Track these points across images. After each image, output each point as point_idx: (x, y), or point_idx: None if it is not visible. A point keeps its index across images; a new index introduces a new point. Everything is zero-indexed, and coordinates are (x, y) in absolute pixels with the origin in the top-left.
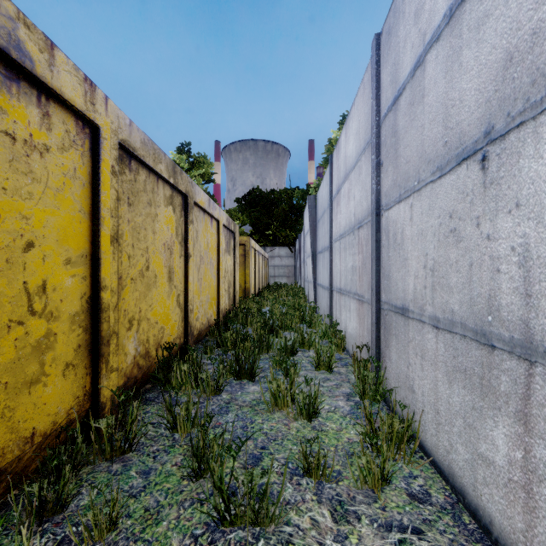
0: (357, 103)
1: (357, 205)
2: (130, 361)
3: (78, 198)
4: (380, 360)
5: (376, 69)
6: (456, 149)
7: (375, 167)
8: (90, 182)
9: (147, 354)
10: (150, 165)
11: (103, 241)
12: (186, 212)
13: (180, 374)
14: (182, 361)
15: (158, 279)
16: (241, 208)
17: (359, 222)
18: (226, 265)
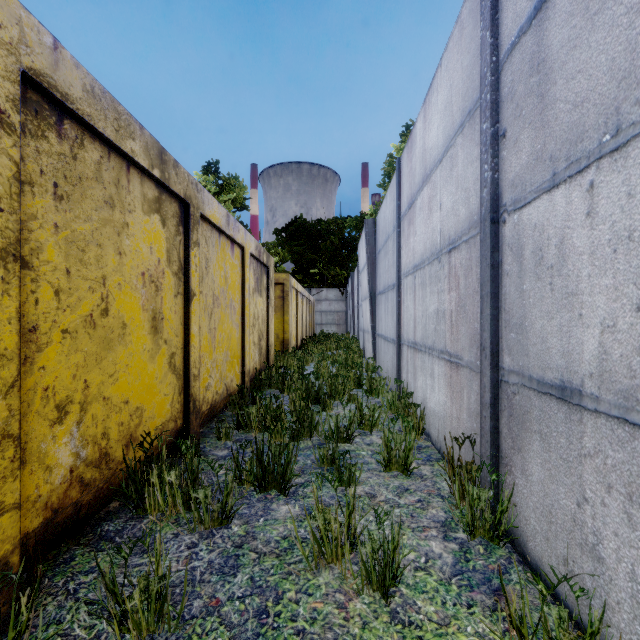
0: (446, 61)
1: (448, 216)
2: (59, 478)
3: None
4: (500, 468)
5: None
6: None
7: (491, 141)
8: None
9: (103, 458)
10: (108, 135)
11: None
12: (186, 227)
13: (164, 487)
14: (168, 466)
15: (129, 330)
16: (280, 241)
17: (451, 241)
18: (256, 310)
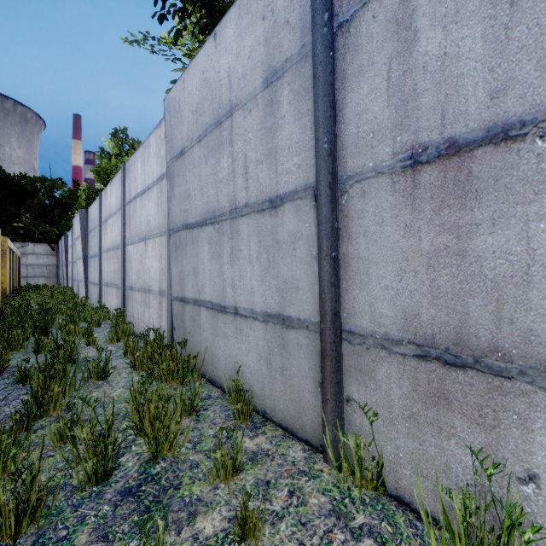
0: (116, 181)
1: (117, 236)
2: None
3: None
4: (126, 313)
5: (124, 179)
6: (142, 236)
7: (123, 224)
8: None
9: None
10: None
11: None
12: None
13: None
14: None
15: None
16: None
17: (117, 246)
18: None
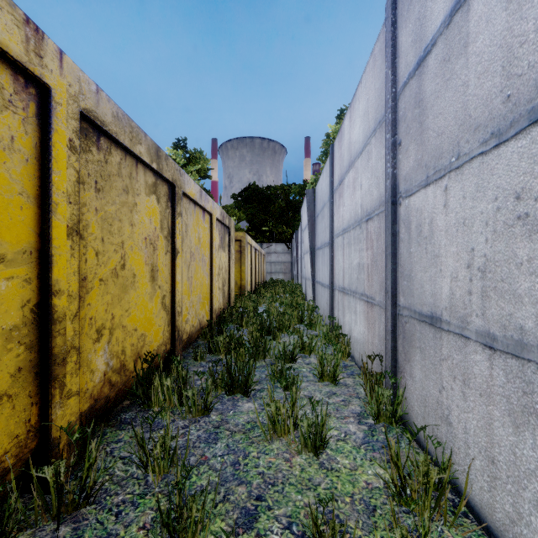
0: (364, 80)
1: (365, 194)
2: (98, 379)
3: (18, 176)
4: (398, 375)
5: (392, 32)
6: (530, 102)
7: (391, 147)
8: (38, 158)
9: (122, 368)
10: (126, 144)
11: (56, 232)
12: (173, 202)
13: (162, 389)
14: (165, 374)
15: (137, 279)
16: (237, 204)
17: (368, 213)
18: (220, 262)
